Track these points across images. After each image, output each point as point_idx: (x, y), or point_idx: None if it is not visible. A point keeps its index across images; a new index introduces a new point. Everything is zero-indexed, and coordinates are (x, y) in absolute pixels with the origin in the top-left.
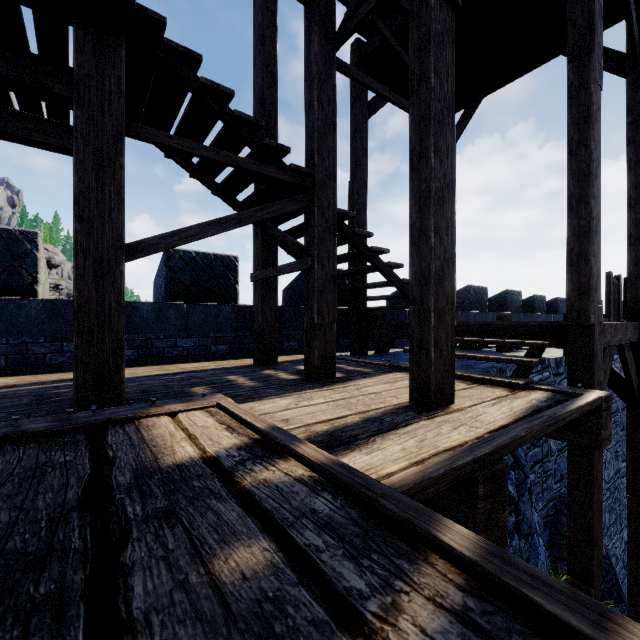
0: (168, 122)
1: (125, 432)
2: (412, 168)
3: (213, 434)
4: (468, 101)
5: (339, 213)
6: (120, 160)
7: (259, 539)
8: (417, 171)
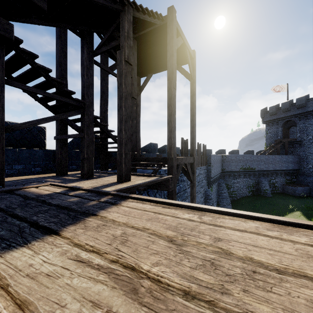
0: (15, 69)
1: (20, 191)
2: (118, 110)
3: (54, 189)
4: (148, 74)
5: (95, 117)
6: (3, 94)
7: (75, 198)
8: (119, 111)
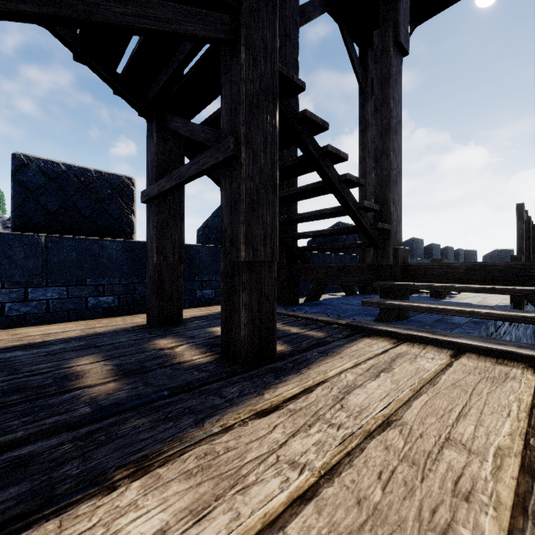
0: None
1: None
2: None
3: None
4: None
5: (281, 74)
6: None
7: None
8: None
